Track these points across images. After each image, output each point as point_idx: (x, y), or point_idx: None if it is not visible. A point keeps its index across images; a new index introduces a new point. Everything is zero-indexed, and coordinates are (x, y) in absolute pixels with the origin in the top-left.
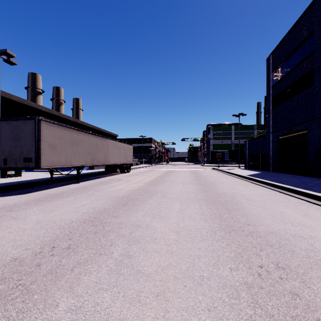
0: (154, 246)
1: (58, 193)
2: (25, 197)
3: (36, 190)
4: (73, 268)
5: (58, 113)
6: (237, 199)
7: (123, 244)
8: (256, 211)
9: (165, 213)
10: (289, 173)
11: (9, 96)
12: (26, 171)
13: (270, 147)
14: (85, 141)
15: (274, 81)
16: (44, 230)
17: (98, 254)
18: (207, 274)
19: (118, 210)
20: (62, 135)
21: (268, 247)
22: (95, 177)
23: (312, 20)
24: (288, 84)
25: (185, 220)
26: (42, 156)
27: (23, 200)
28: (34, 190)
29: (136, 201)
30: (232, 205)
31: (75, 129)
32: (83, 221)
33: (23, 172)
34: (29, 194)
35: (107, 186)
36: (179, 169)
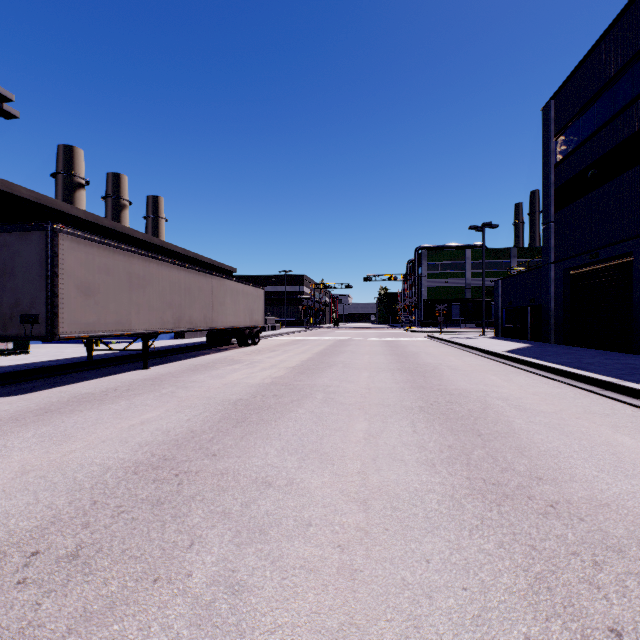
0: (304, 550)
1: (97, 393)
2: (19, 403)
3: (50, 386)
4: (66, 637)
5: (112, 223)
6: (495, 409)
7: (223, 543)
8: (547, 441)
9: (333, 445)
10: (591, 346)
11: (10, 188)
12: (44, 343)
13: (549, 293)
14: (161, 278)
15: (558, 154)
16: (29, 495)
17: (148, 580)
18: None
19: (223, 438)
20: (109, 265)
21: (613, 553)
22: (184, 355)
23: None
24: (590, 160)
25: (381, 467)
26: (63, 310)
27: (11, 411)
28: (45, 386)
29: (266, 414)
30: (487, 423)
31: (140, 253)
32: (134, 468)
33: (38, 344)
34: (31, 394)
35: (205, 376)
36: (359, 337)
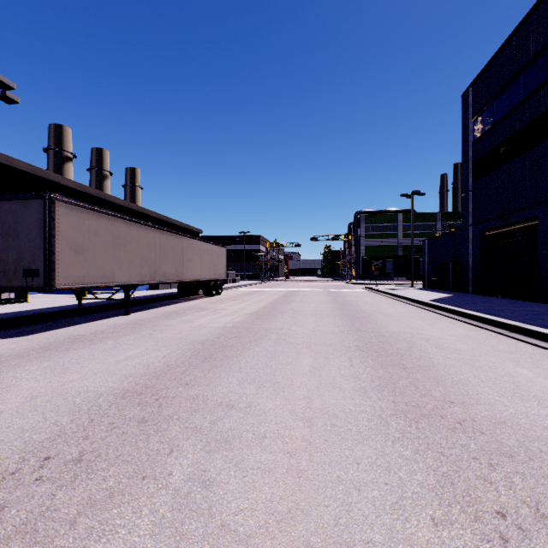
0: (260, 456)
1: (87, 335)
2: (23, 343)
3: (47, 329)
4: (77, 518)
5: (97, 191)
6: (419, 347)
7: (196, 451)
8: (459, 373)
9: (284, 376)
10: (503, 296)
11: (10, 161)
12: (39, 293)
13: (468, 251)
14: (140, 239)
15: (475, 133)
16: (38, 415)
17: (138, 477)
18: (382, 536)
19: (193, 370)
20: (96, 227)
21: (505, 458)
22: (158, 303)
23: (547, 22)
24: (502, 138)
25: (323, 393)
26: (58, 266)
27: (17, 349)
28: (43, 329)
29: (228, 351)
30: (411, 359)
31: (122, 218)
32: (121, 394)
33: (35, 294)
34: (32, 336)
35: (177, 321)
36: (307, 289)
